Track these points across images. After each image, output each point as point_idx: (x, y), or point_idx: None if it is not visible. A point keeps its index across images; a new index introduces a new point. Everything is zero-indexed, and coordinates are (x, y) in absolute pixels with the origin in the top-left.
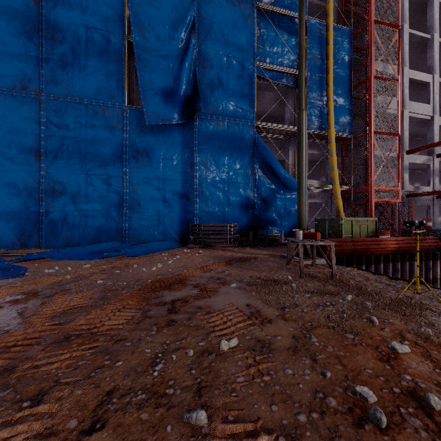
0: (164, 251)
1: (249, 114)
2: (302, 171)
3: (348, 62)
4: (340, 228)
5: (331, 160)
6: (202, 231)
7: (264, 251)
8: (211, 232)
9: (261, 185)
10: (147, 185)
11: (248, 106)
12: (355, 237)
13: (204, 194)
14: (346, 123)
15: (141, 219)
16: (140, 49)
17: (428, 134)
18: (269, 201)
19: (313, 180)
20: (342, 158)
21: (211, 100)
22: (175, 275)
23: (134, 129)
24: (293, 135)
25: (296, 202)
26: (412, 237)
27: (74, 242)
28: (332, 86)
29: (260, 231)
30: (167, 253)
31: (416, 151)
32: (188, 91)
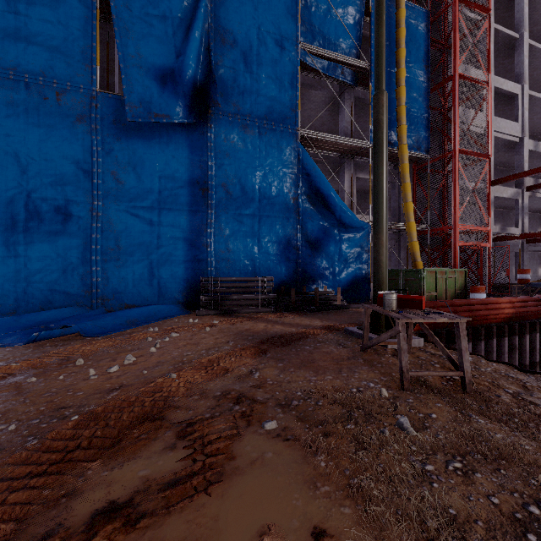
0: (155, 323)
1: (289, 117)
2: (382, 192)
3: (424, 55)
4: (422, 283)
5: (404, 187)
6: (221, 288)
7: (315, 319)
8: (234, 290)
9: (307, 221)
10: (132, 217)
11: (288, 105)
12: (439, 295)
13: (223, 233)
14: (421, 138)
15: (123, 270)
16: (121, 3)
17: (515, 161)
18: (318, 244)
19: None
20: (414, 187)
21: (233, 92)
22: (148, 389)
23: (110, 128)
24: (351, 152)
25: (356, 245)
26: (528, 297)
27: (6, 309)
28: (404, 85)
29: (306, 287)
30: (159, 326)
31: (505, 181)
32: (199, 75)
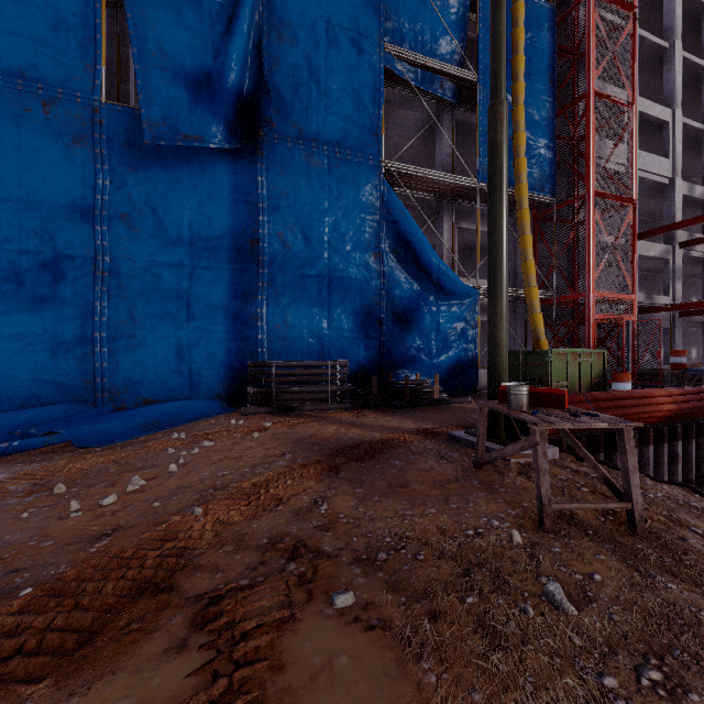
0: (182, 426)
1: (370, 144)
2: (501, 242)
3: (548, 65)
4: (548, 369)
5: (523, 240)
6: (276, 376)
7: (405, 419)
8: (295, 379)
9: (394, 285)
10: (152, 278)
11: (369, 128)
12: (571, 386)
13: (279, 300)
14: (545, 176)
15: (139, 352)
16: None
17: (664, 209)
18: (408, 316)
19: (484, 281)
20: (535, 241)
21: (294, 107)
22: (155, 536)
23: (121, 153)
24: (452, 194)
25: (459, 318)
26: (693, 387)
27: None
28: (523, 104)
29: (393, 374)
30: (188, 430)
31: (652, 234)
32: (245, 84)
